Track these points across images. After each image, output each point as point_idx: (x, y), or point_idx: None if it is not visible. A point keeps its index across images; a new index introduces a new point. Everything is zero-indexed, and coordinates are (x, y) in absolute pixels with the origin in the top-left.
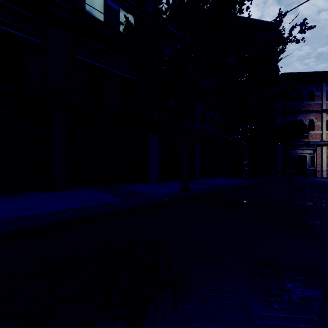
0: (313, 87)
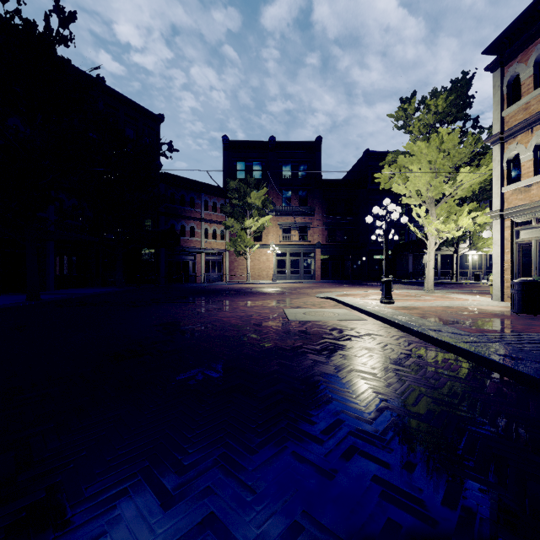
0: (195, 195)
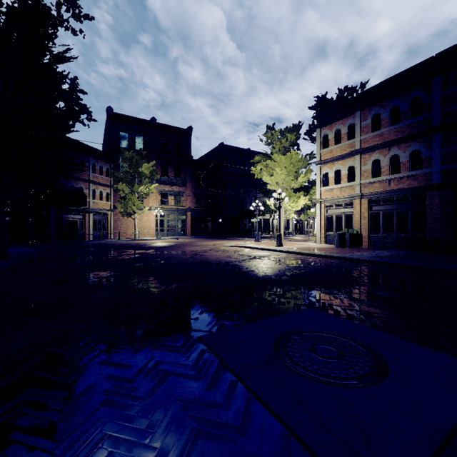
0: (83, 157)
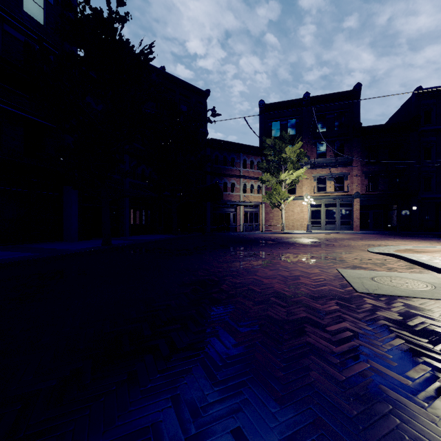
0: (235, 155)
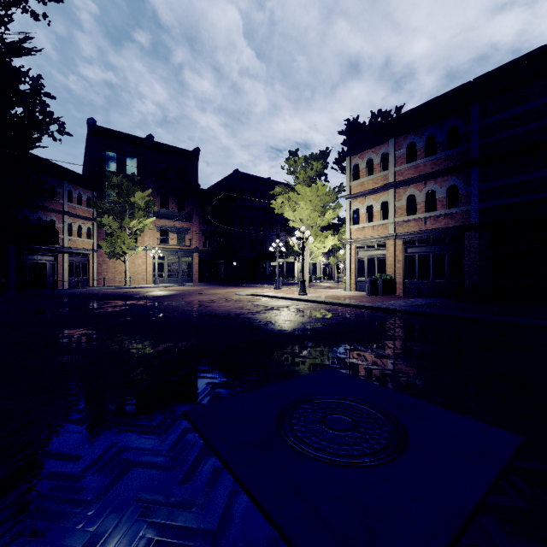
0: (55, 182)
